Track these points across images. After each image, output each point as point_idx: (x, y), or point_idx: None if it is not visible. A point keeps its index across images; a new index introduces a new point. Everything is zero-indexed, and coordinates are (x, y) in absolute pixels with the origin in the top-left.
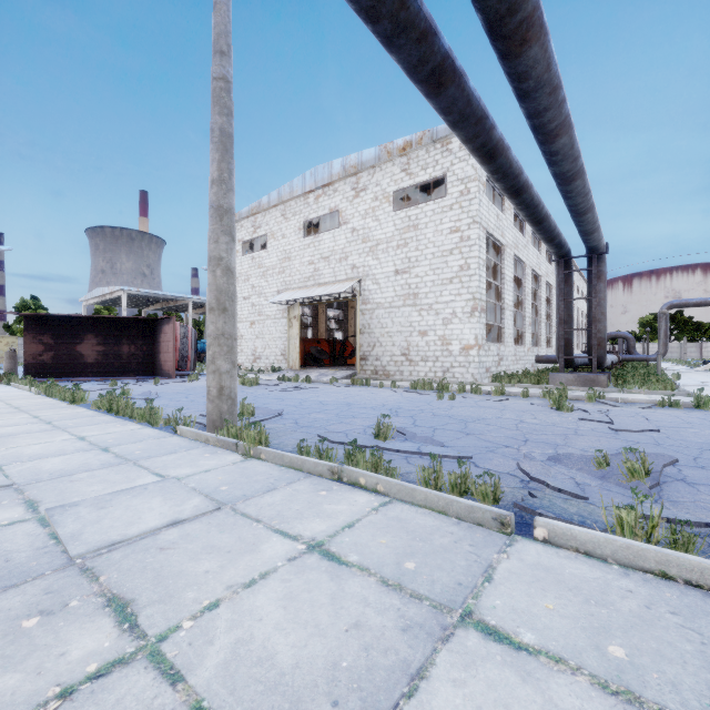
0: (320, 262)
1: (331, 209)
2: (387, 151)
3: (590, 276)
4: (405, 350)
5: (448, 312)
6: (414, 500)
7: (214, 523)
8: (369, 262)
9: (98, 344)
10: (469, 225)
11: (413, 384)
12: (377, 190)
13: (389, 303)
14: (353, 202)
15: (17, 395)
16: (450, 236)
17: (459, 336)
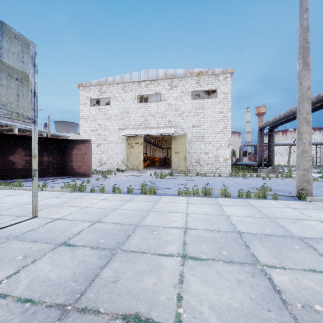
0: (148, 116)
1: (156, 92)
2: (190, 72)
3: (270, 136)
4: (198, 160)
5: (218, 145)
6: None
7: None
8: (179, 120)
9: (25, 155)
10: (227, 111)
11: (230, 174)
12: (183, 88)
13: (190, 139)
14: (169, 91)
15: (55, 194)
16: (219, 114)
17: (223, 155)
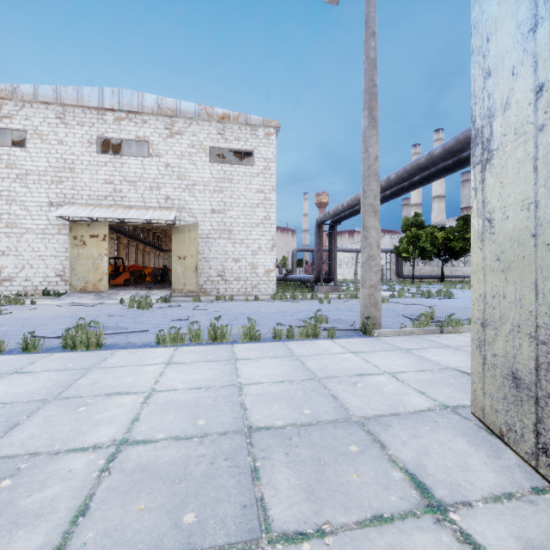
0: (122, 184)
1: (138, 136)
2: (207, 112)
3: (331, 235)
4: (221, 272)
5: (256, 246)
6: None
7: None
8: (186, 197)
9: None
10: (270, 191)
11: (273, 296)
12: (194, 139)
13: (207, 234)
14: (167, 140)
15: None
16: (257, 195)
17: (264, 263)
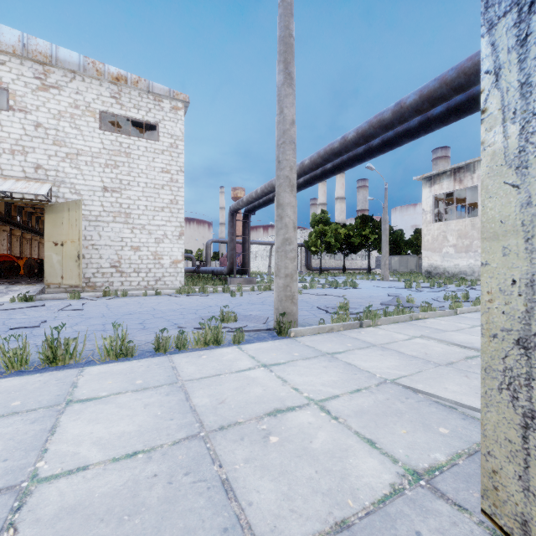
0: None
1: None
2: (97, 68)
3: (245, 225)
4: (116, 262)
5: (160, 233)
6: (436, 316)
7: (469, 333)
8: (66, 169)
9: None
10: (178, 172)
11: (179, 290)
12: (78, 98)
13: (96, 216)
14: (37, 92)
15: None
16: (162, 175)
17: (170, 253)
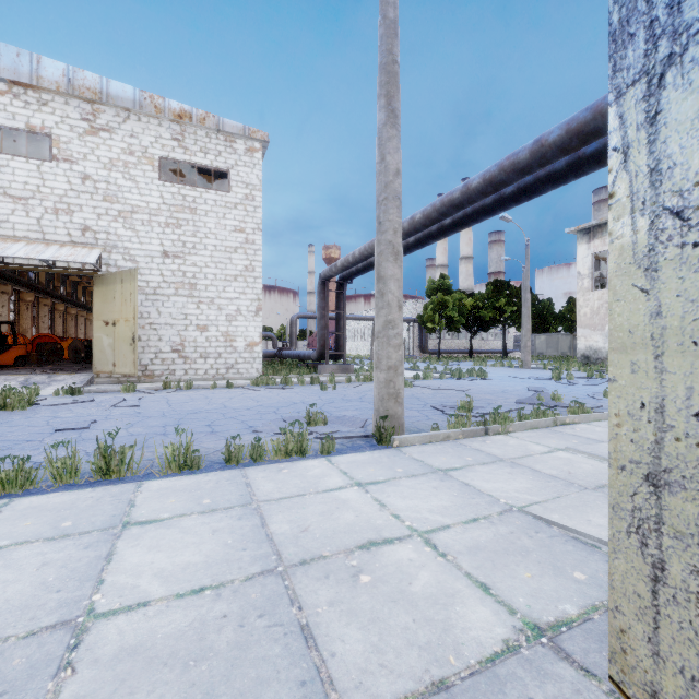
0: (0, 200)
1: (32, 125)
2: (155, 104)
3: (340, 296)
4: (178, 345)
5: (233, 309)
6: (590, 420)
7: None
8: (119, 230)
9: None
10: (255, 230)
11: (255, 381)
12: (133, 142)
13: (154, 289)
14: (85, 137)
15: None
16: (235, 234)
17: (245, 333)
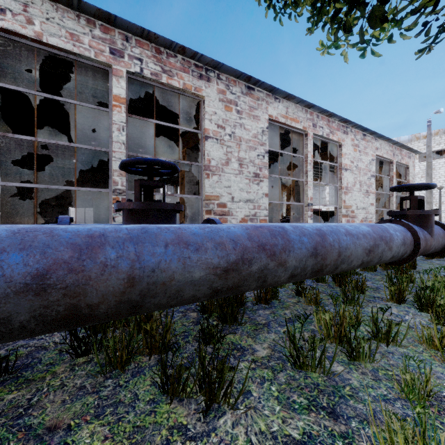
0: None
1: None
2: (416, 137)
3: None
4: None
5: None
6: None
7: None
8: None
9: None
10: None
11: None
12: None
13: None
14: None
15: None
16: None
17: None
